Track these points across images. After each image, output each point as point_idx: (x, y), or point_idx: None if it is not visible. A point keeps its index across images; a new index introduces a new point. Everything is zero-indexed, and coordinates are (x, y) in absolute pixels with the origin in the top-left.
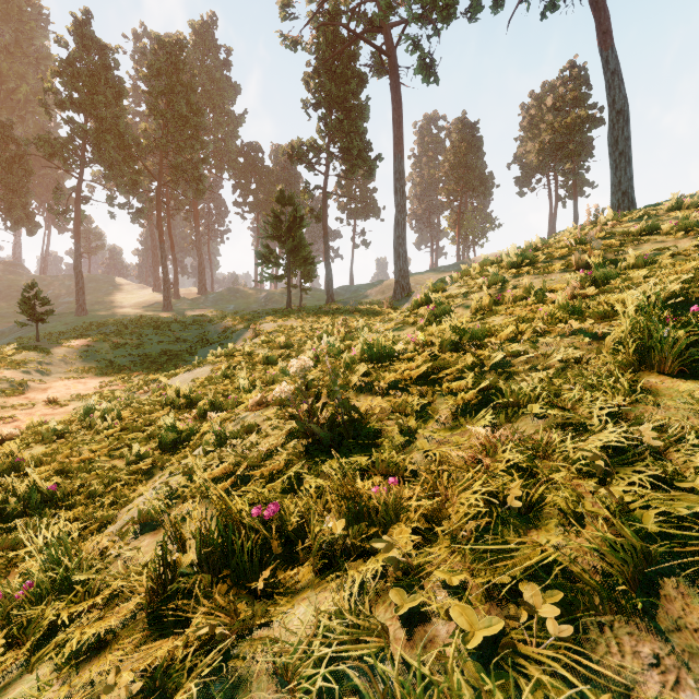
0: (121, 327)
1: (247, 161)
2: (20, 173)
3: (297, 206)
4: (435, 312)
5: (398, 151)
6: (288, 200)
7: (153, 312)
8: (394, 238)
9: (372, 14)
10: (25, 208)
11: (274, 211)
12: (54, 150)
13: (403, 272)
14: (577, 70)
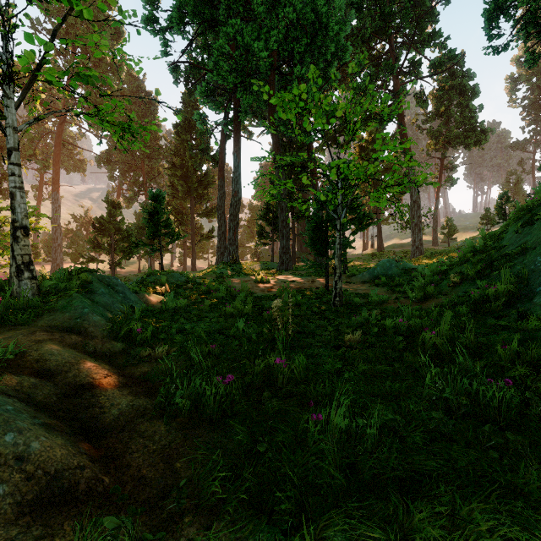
0: None
1: None
2: None
3: (518, 175)
4: None
5: None
6: (513, 173)
7: None
8: None
9: None
10: None
11: (507, 180)
12: None
13: None
14: None
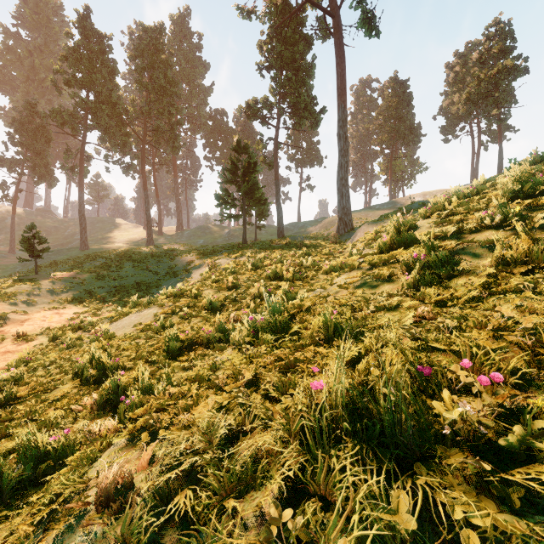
0: (108, 260)
1: (214, 123)
2: (42, 140)
3: (251, 154)
4: (426, 264)
5: (341, 101)
6: (244, 149)
7: (138, 247)
8: (338, 180)
9: None
10: (47, 166)
11: (231, 158)
12: (64, 120)
13: (346, 210)
14: (502, 25)
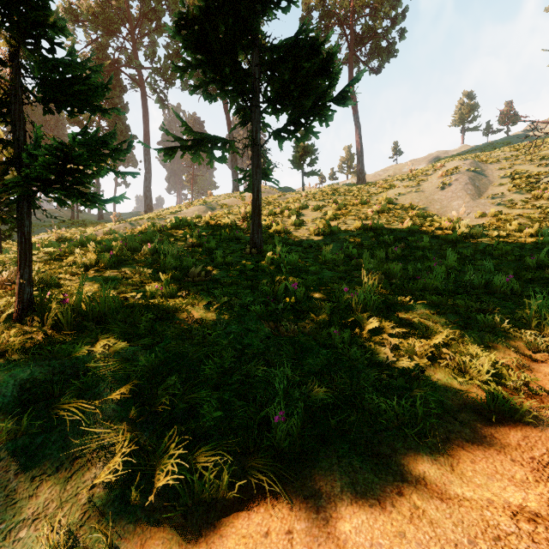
0: None
1: None
2: None
3: None
4: None
5: (146, 139)
6: None
7: None
8: (144, 187)
9: (131, 55)
10: None
11: None
12: None
13: (150, 206)
14: None
